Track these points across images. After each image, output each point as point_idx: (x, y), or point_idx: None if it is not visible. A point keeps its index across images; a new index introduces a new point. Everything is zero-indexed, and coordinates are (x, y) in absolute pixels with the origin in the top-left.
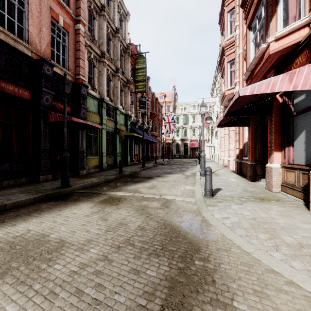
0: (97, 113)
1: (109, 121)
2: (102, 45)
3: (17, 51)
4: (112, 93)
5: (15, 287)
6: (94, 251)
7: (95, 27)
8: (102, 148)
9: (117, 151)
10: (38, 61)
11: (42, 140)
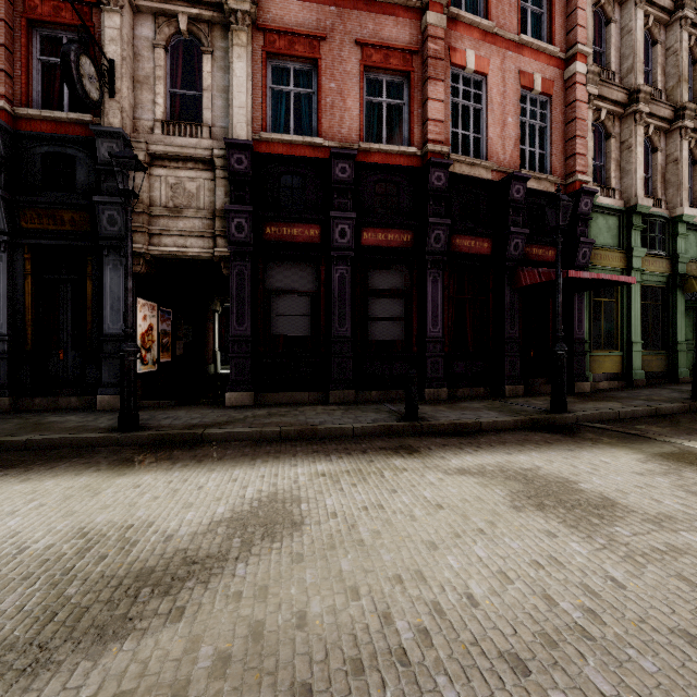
0: (615, 248)
1: (651, 260)
2: (631, 73)
3: (473, 180)
4: (660, 182)
5: (566, 527)
6: (689, 537)
7: (611, 42)
8: (629, 332)
9: (678, 338)
10: (502, 182)
11: (507, 322)
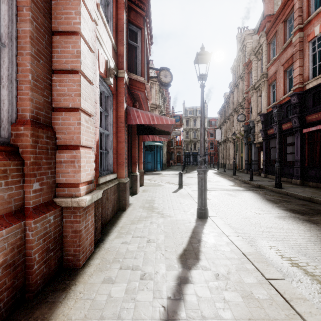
0: None
1: None
2: None
3: (318, 85)
4: None
5: None
6: None
7: None
8: None
9: None
10: None
11: None
